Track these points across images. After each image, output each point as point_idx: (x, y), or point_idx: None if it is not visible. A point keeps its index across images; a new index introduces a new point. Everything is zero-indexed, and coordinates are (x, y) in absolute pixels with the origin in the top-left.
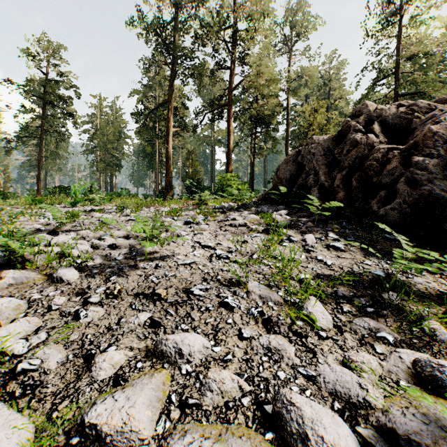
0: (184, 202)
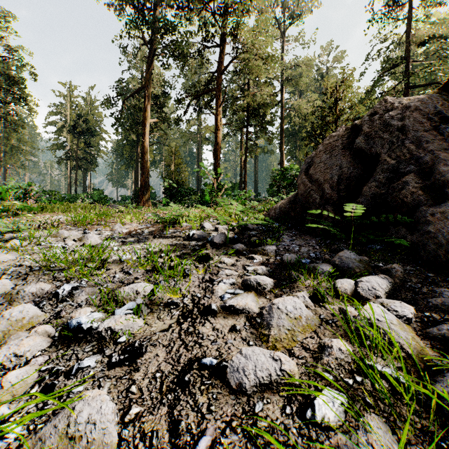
0: (152, 212)
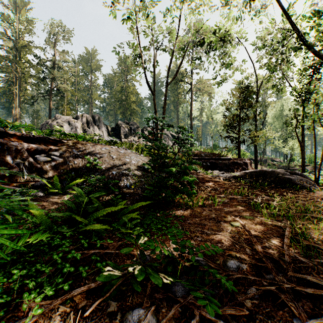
0: None
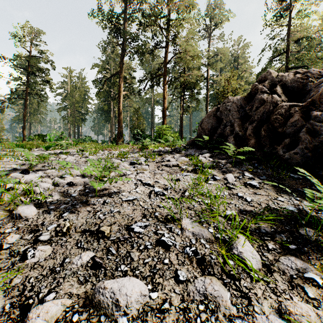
0: (130, 146)
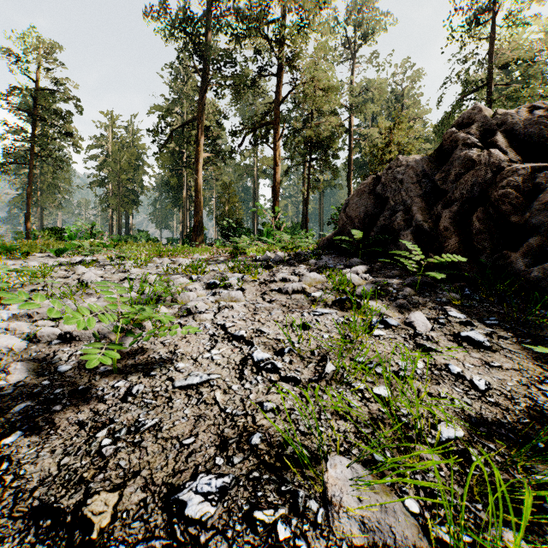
0: (215, 249)
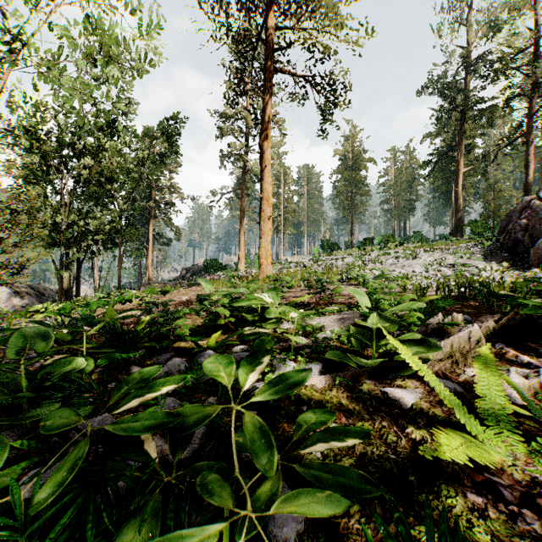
0: None
